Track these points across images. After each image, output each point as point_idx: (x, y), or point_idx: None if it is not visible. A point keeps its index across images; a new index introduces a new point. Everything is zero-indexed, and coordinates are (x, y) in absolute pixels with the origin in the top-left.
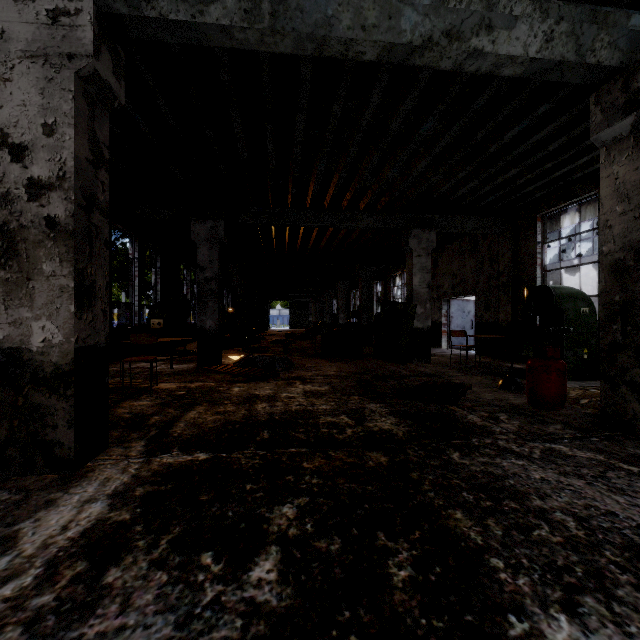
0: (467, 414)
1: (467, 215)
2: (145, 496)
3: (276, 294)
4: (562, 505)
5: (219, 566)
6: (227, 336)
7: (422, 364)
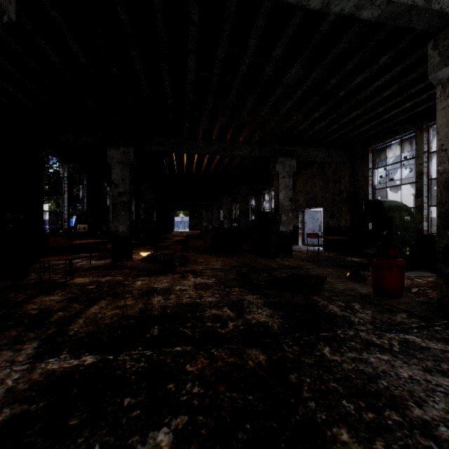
0: (328, 304)
1: (318, 147)
2: (7, 422)
3: (179, 206)
4: (442, 415)
5: None
6: (141, 237)
7: (286, 258)
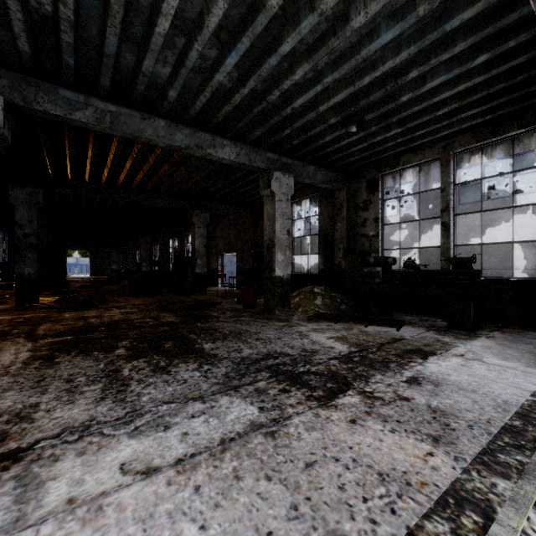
0: (212, 313)
1: (228, 205)
2: (49, 348)
3: (76, 243)
4: (228, 329)
5: (102, 353)
6: None
7: (201, 295)
